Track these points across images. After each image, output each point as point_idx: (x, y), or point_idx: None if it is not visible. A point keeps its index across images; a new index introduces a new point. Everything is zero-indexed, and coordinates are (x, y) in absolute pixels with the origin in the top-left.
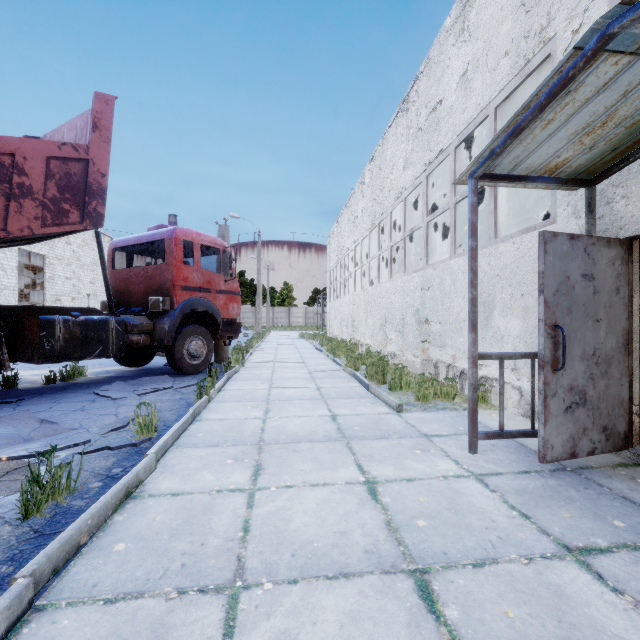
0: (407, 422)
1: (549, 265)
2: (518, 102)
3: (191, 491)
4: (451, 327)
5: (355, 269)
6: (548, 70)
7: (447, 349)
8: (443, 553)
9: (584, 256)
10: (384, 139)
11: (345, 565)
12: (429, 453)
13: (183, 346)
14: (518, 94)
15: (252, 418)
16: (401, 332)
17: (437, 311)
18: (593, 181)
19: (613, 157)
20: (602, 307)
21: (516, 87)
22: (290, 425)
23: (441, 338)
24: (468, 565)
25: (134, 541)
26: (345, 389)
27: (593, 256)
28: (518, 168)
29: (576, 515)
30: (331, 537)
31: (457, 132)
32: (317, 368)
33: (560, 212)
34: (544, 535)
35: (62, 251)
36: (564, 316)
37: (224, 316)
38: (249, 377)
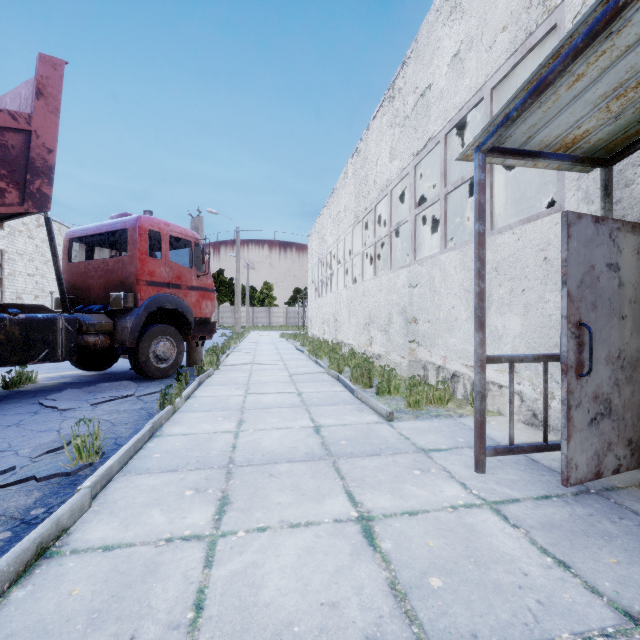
0: (400, 433)
1: (573, 252)
2: (507, 93)
3: (131, 542)
4: (441, 326)
5: (337, 267)
6: (539, 58)
7: (437, 350)
8: (472, 635)
9: (609, 242)
10: (368, 130)
11: None
12: (430, 474)
13: (149, 348)
14: (508, 84)
15: (222, 432)
16: (386, 332)
17: (426, 309)
18: (611, 160)
19: (638, 130)
20: (627, 302)
21: (515, 64)
22: (267, 440)
23: (430, 338)
24: None
25: (30, 637)
26: (329, 394)
27: (618, 243)
28: (531, 141)
29: (623, 560)
30: (317, 614)
31: (448, 117)
32: (298, 370)
33: (568, 198)
34: (595, 595)
35: (23, 246)
36: (589, 312)
37: (196, 315)
38: (223, 381)
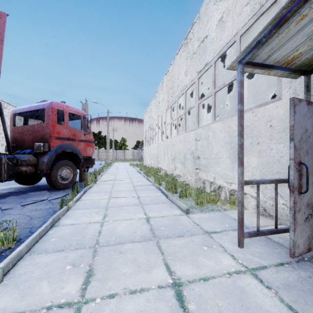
0: (193, 221)
1: (297, 121)
2: (244, 42)
3: (23, 311)
4: (213, 161)
5: (158, 130)
6: (262, 24)
7: (210, 173)
8: None
9: None
10: (174, 60)
11: None
12: (213, 249)
13: (57, 173)
14: (245, 37)
15: (94, 222)
16: (183, 163)
17: (204, 152)
18: (310, 71)
19: None
20: None
21: (253, 22)
22: (119, 227)
23: (207, 167)
24: None
25: None
26: (154, 197)
27: None
28: (269, 58)
29: None
30: None
31: (216, 52)
32: (138, 184)
33: (284, 93)
34: None
35: None
36: (304, 156)
37: (84, 155)
38: (98, 190)
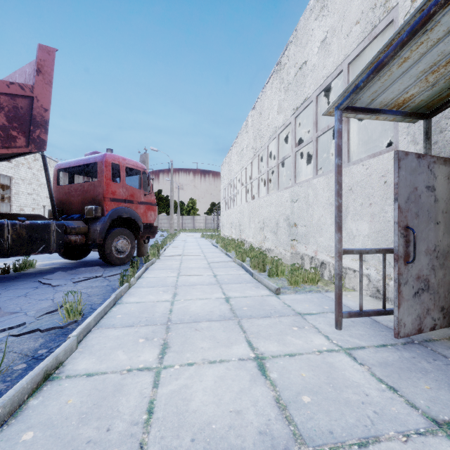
0: (284, 303)
1: (402, 178)
2: (360, 65)
3: (105, 371)
4: (314, 229)
5: (241, 188)
6: (383, 41)
7: (310, 245)
8: (329, 432)
9: (428, 171)
10: (263, 92)
11: (241, 449)
12: (304, 329)
13: (112, 244)
14: (360, 59)
15: (163, 301)
16: (275, 233)
17: (303, 217)
18: (430, 114)
19: (448, 94)
20: (440, 212)
21: (365, 47)
22: (193, 306)
23: (306, 237)
24: (354, 445)
25: (43, 428)
26: (235, 276)
27: (434, 172)
28: (374, 102)
29: (434, 387)
30: (227, 417)
31: (318, 84)
32: (214, 260)
33: (401, 140)
34: (413, 409)
35: (25, 174)
36: (413, 219)
37: (144, 221)
38: (162, 267)
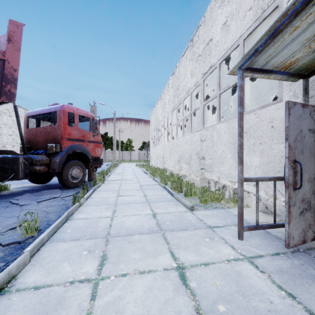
0: (197, 217)
1: (291, 122)
2: (250, 43)
3: (50, 283)
4: (217, 161)
5: (164, 131)
6: (266, 26)
7: (215, 173)
8: None
9: (309, 118)
10: (180, 62)
11: None
12: (214, 240)
13: (68, 172)
14: (250, 39)
15: (104, 217)
16: (189, 164)
17: (209, 152)
18: (308, 75)
19: None
20: None
21: (256, 27)
22: (128, 221)
23: (211, 167)
24: None
25: None
26: (160, 196)
27: (314, 118)
28: (268, 64)
29: None
30: None
31: (221, 55)
32: (144, 183)
33: (285, 95)
34: None
35: (6, 120)
36: (299, 155)
37: (92, 155)
38: (106, 189)
